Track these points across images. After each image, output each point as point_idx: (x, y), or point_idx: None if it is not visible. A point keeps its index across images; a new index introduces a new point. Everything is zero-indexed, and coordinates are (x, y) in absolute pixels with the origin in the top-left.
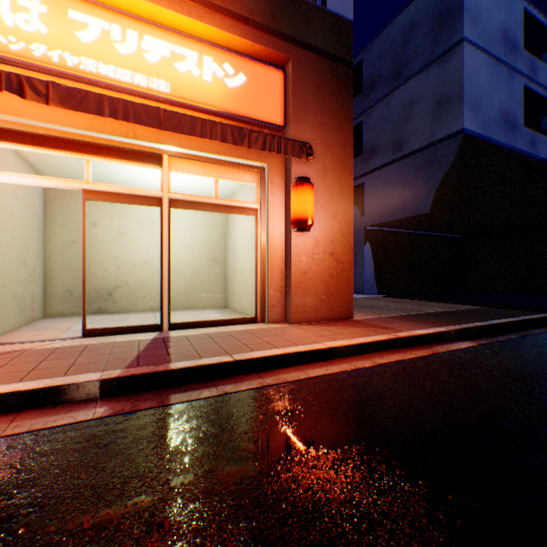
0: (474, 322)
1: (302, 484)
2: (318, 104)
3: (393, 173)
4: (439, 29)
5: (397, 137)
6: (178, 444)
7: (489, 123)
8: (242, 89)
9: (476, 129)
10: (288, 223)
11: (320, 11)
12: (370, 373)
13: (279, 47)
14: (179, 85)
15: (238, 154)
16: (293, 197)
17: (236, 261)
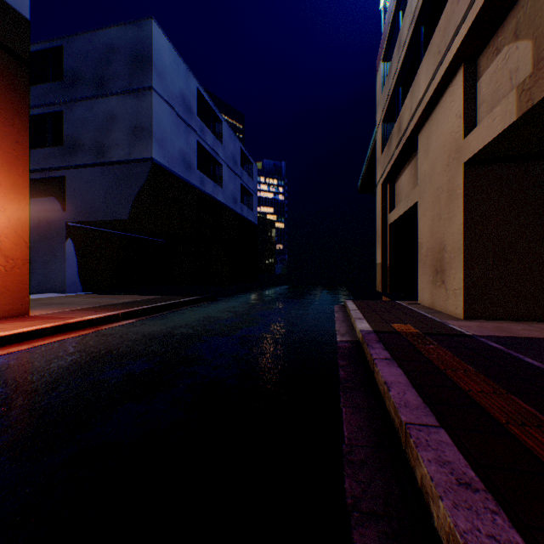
0: (144, 306)
1: None
2: None
3: (97, 175)
4: (136, 68)
5: (100, 142)
6: None
7: (173, 159)
8: None
9: (163, 161)
10: None
11: None
12: (24, 353)
13: None
14: None
15: None
16: None
17: None
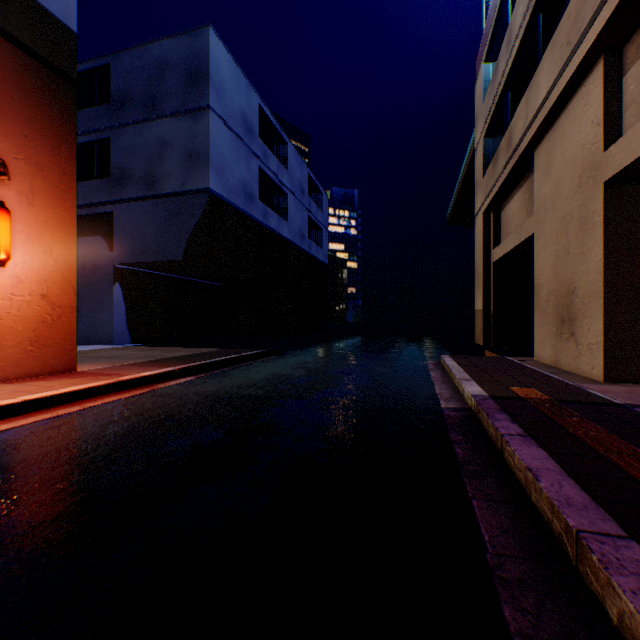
0: (203, 361)
1: None
2: (24, 111)
3: (148, 210)
4: (191, 85)
5: (151, 172)
6: None
7: (233, 190)
8: None
9: (222, 192)
10: None
11: None
12: (75, 416)
13: None
14: None
15: None
16: None
17: None
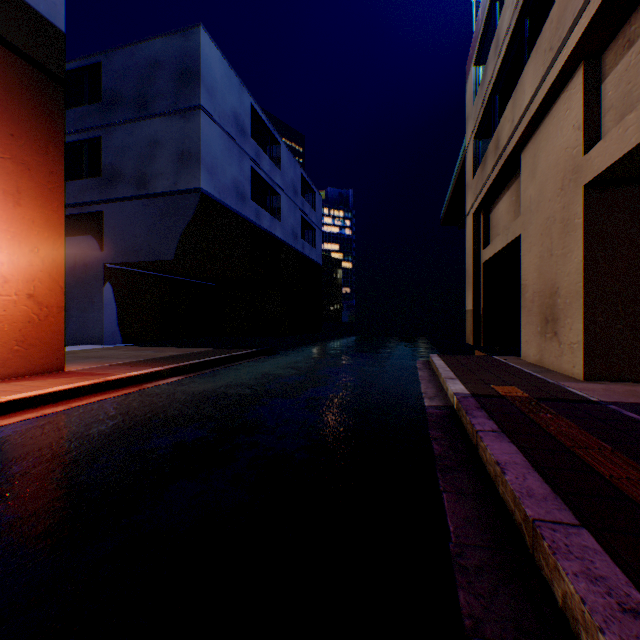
0: (193, 361)
1: None
2: (10, 110)
3: (139, 209)
4: (183, 84)
5: (142, 172)
6: None
7: (224, 190)
8: None
9: (213, 192)
10: None
11: None
12: (60, 415)
13: None
14: None
15: None
16: None
17: None
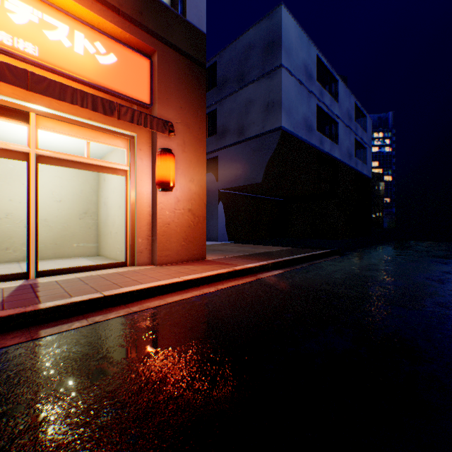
0: (284, 257)
1: (155, 369)
2: (179, 92)
3: (238, 151)
4: (268, 54)
5: (241, 125)
6: (49, 364)
7: (297, 125)
8: (113, 67)
9: (289, 128)
10: (155, 184)
11: (181, 19)
12: (213, 296)
13: (147, 40)
14: (49, 52)
15: (110, 122)
16: (158, 164)
17: (108, 214)
